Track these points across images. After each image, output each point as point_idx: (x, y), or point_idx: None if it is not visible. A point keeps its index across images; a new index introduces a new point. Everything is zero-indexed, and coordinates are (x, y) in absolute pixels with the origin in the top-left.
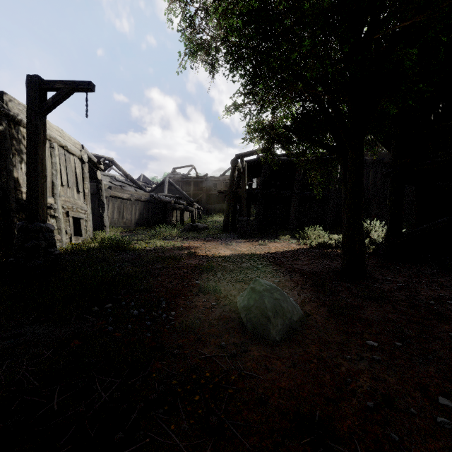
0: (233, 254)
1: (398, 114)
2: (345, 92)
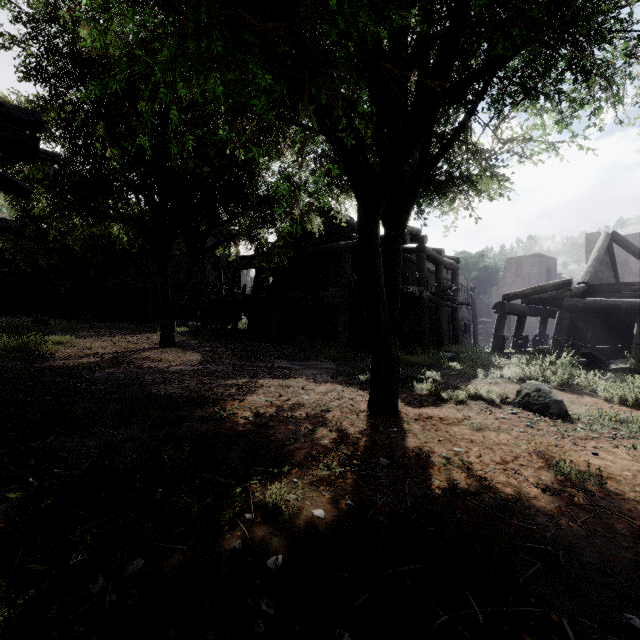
0: (5, 320)
1: (99, 263)
2: (69, 261)
